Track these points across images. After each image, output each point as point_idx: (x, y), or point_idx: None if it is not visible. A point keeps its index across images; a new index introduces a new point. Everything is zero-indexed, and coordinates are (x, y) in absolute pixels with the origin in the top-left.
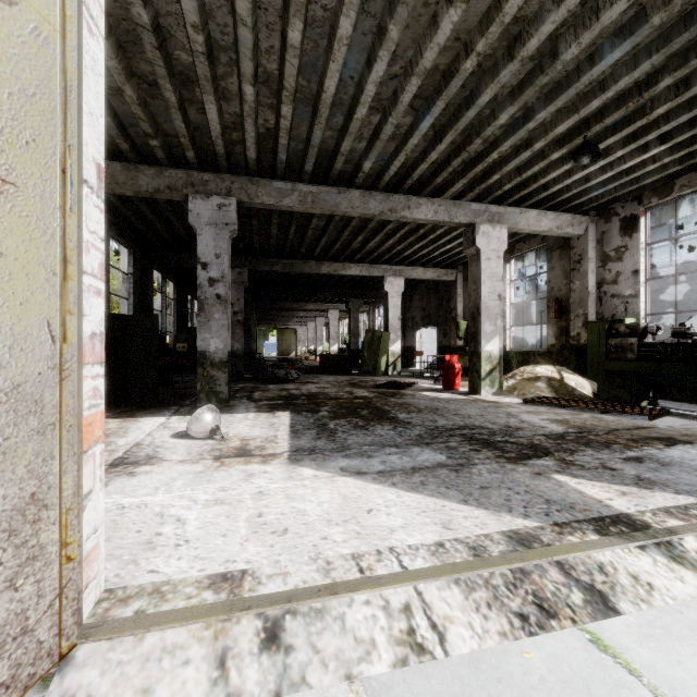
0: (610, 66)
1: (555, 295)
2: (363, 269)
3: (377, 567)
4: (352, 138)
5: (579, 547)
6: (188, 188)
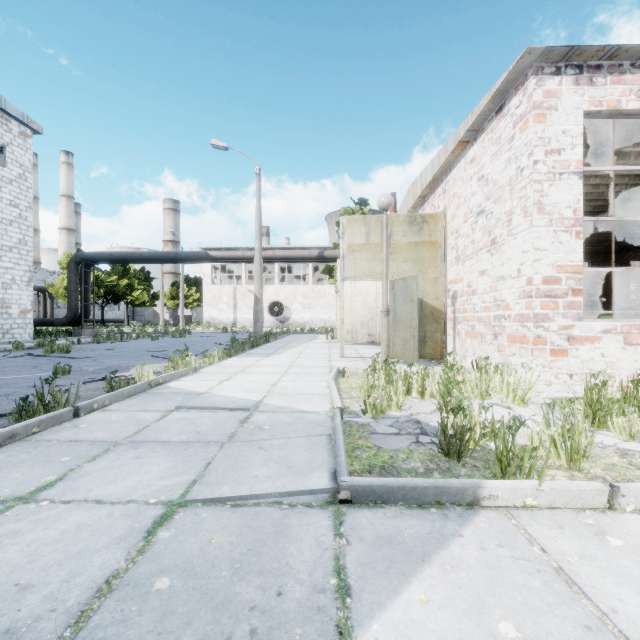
0: None
1: None
2: None
3: None
4: None
5: None
6: None
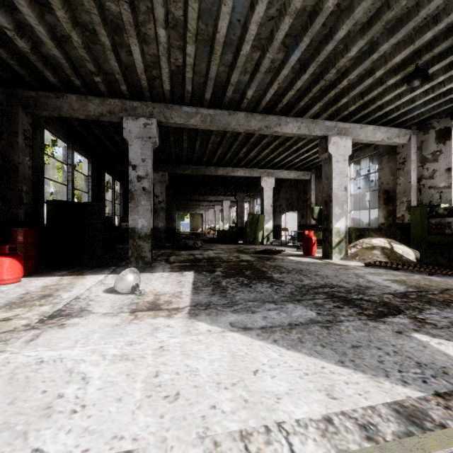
0: (443, 2)
1: (384, 188)
2: (246, 172)
3: None
4: (239, 71)
5: None
6: (123, 113)
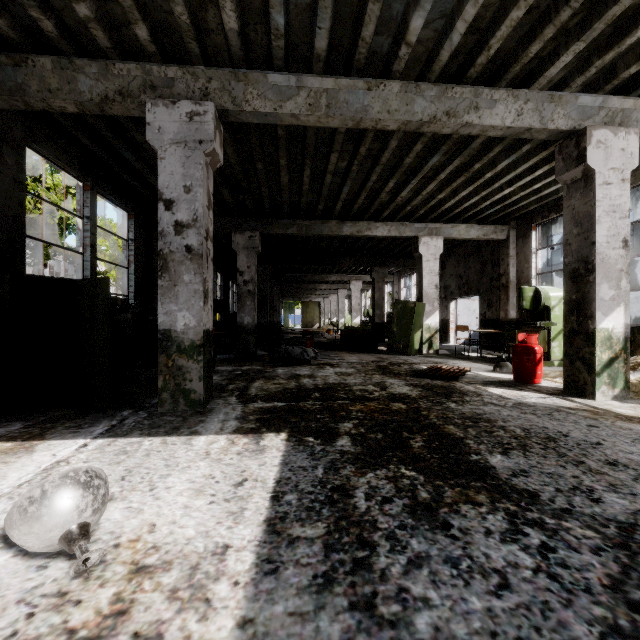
0: None
1: None
2: (392, 228)
3: None
4: None
5: None
6: (148, 93)
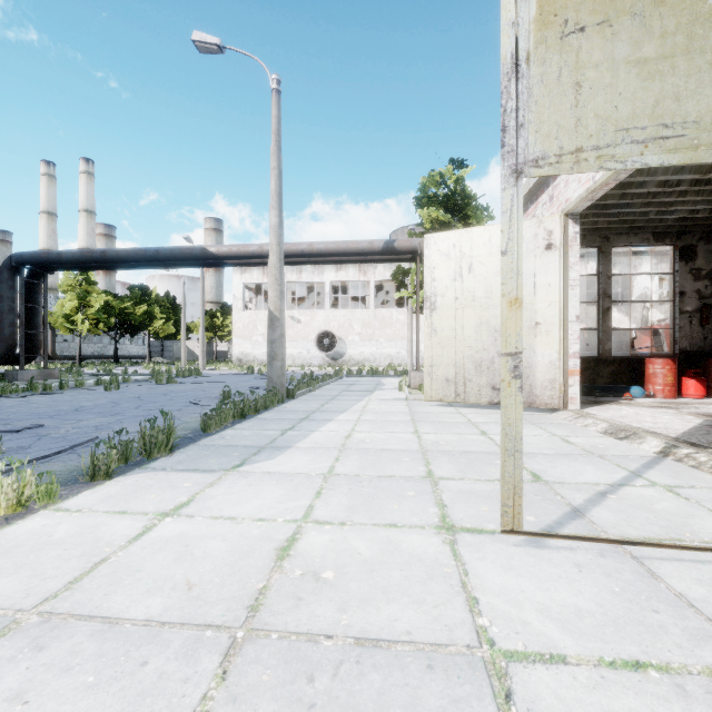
0: None
1: None
2: None
3: (609, 421)
4: None
5: (649, 434)
6: None
